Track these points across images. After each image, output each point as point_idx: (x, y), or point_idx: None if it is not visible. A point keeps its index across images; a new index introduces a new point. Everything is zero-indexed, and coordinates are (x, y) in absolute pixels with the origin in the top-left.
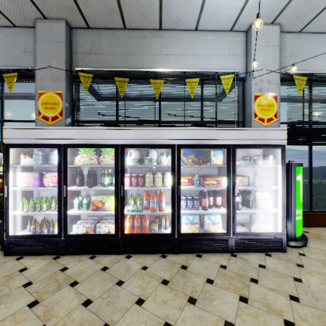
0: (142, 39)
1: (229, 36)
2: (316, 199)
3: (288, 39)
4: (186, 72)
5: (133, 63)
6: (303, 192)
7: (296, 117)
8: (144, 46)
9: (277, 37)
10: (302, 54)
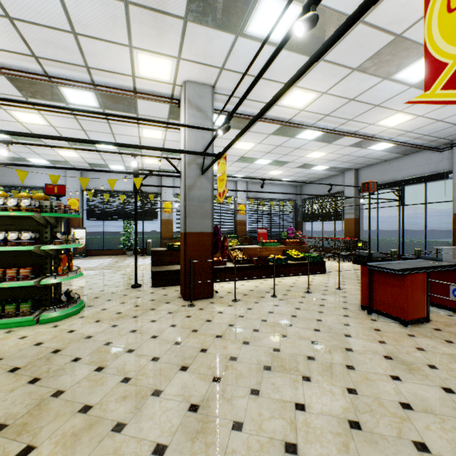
0: (9, 169)
1: (59, 170)
2: (108, 244)
3: (90, 173)
4: (33, 187)
5: (3, 180)
6: (102, 241)
7: (91, 208)
8: (11, 173)
9: (79, 174)
10: (97, 180)
